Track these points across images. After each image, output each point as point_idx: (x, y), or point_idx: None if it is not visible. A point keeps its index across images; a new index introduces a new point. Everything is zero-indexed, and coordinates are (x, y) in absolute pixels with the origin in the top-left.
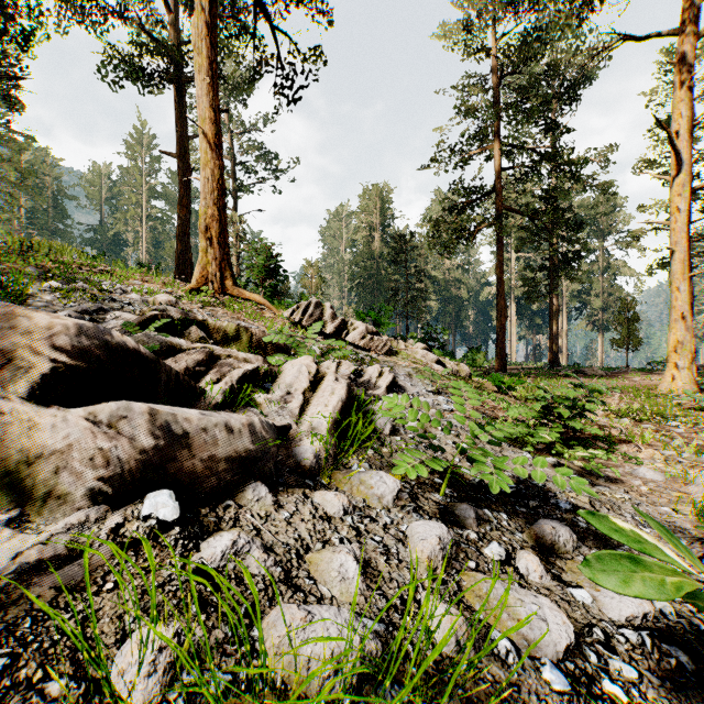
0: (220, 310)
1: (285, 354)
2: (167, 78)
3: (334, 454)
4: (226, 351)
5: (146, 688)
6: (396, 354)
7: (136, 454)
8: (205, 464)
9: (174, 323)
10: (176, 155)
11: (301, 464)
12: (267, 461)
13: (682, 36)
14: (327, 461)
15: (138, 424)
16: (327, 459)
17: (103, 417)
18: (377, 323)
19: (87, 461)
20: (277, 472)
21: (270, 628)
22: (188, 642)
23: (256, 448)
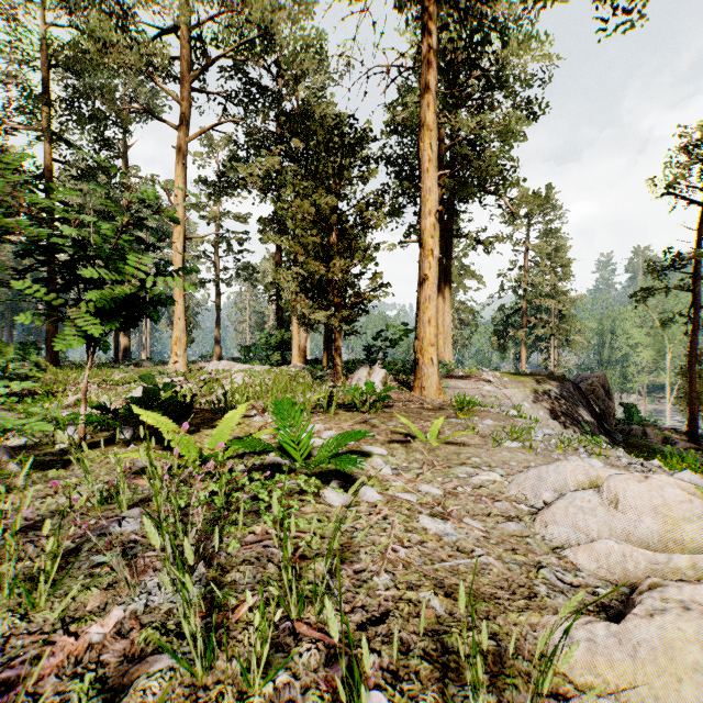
0: None
1: None
2: None
3: None
4: None
5: None
6: None
7: None
8: None
9: None
10: None
11: None
12: None
13: (180, 133)
14: None
15: None
16: None
17: None
18: None
19: None
20: None
21: None
22: None
23: None
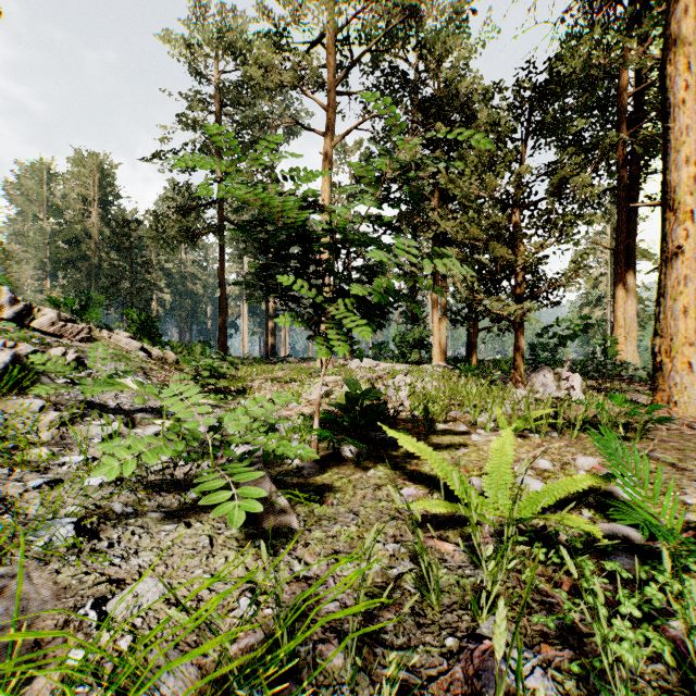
0: None
1: None
2: None
3: None
4: None
5: None
6: (95, 341)
7: None
8: None
9: None
10: None
11: None
12: None
13: (326, 140)
14: None
15: None
16: None
17: None
18: (76, 312)
19: None
20: None
21: None
22: None
23: None
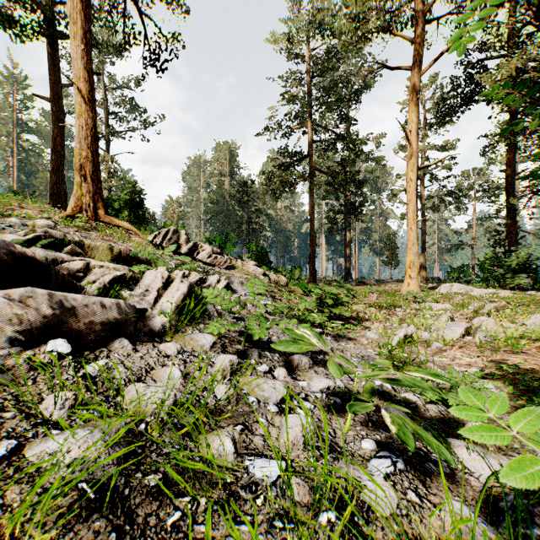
0: (94, 234)
1: (146, 266)
2: (42, 34)
3: (176, 326)
4: (99, 262)
5: (60, 414)
6: (234, 269)
7: (41, 318)
8: (87, 326)
9: (55, 242)
10: (51, 100)
11: (153, 330)
12: (129, 326)
13: (413, 73)
14: (170, 329)
15: (41, 301)
16: (171, 328)
17: (16, 296)
18: (222, 247)
19: (8, 321)
20: (136, 335)
21: (127, 393)
22: (81, 398)
23: (122, 317)
